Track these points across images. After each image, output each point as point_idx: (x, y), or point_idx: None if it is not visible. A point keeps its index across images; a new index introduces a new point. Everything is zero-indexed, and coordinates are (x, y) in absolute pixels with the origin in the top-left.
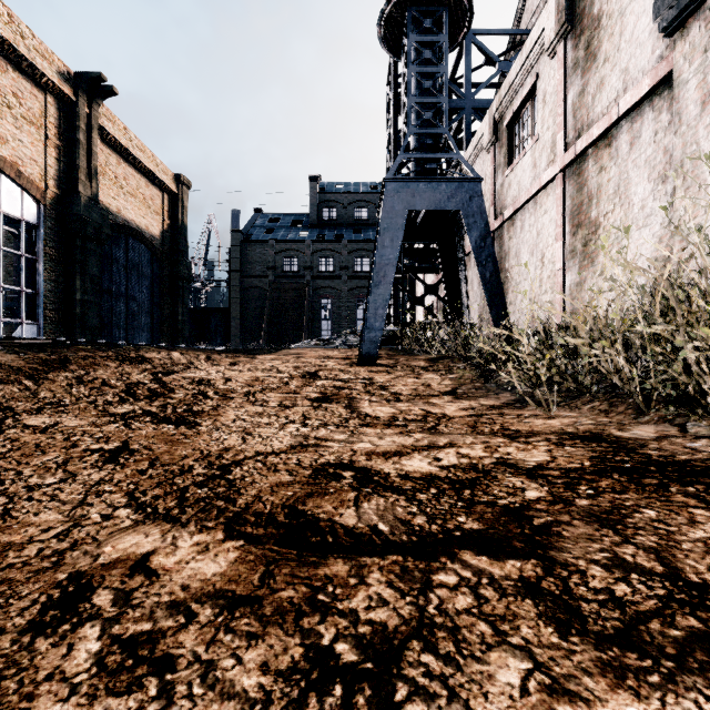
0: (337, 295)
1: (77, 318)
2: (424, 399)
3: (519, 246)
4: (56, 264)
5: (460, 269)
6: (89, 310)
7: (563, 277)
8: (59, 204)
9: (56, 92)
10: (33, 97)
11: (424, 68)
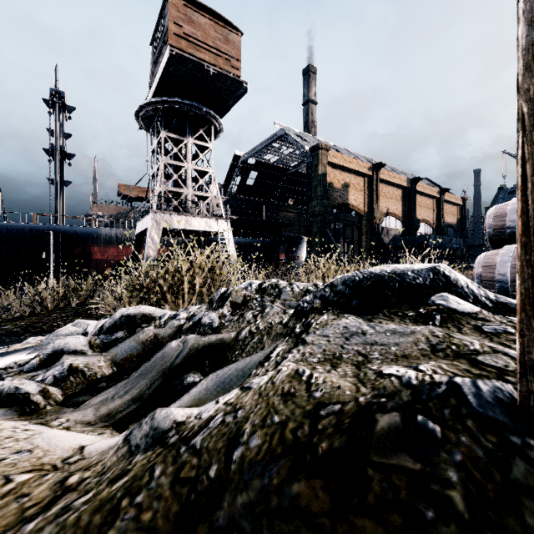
0: None
1: None
2: None
3: None
4: None
5: None
6: None
7: None
8: (435, 227)
9: (436, 198)
10: (431, 202)
11: None
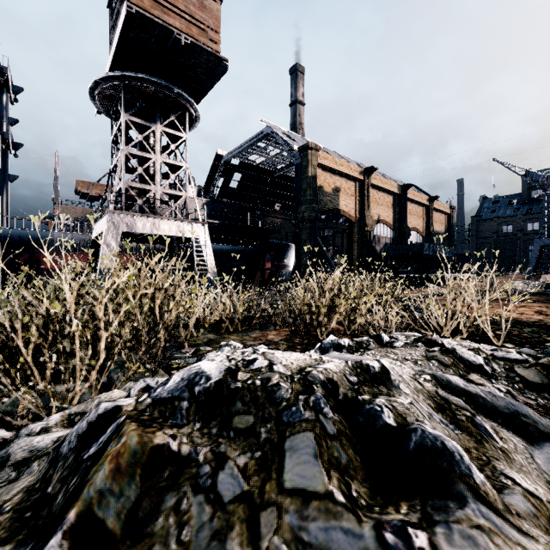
0: None
1: None
2: None
3: None
4: None
5: None
6: None
7: None
8: (425, 235)
9: (425, 206)
10: (421, 210)
11: (548, 208)
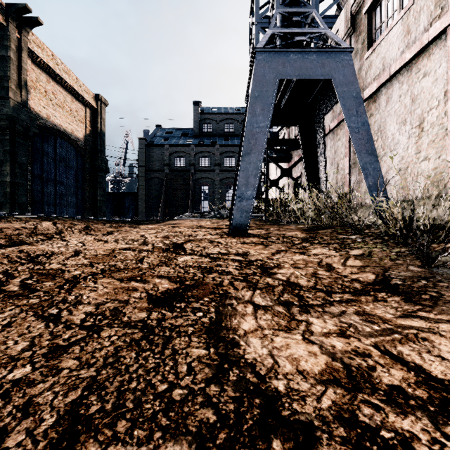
0: (212, 183)
1: (7, 196)
2: (352, 305)
3: (384, 120)
4: None
5: (319, 148)
6: (18, 189)
7: None
8: None
9: None
10: None
11: None
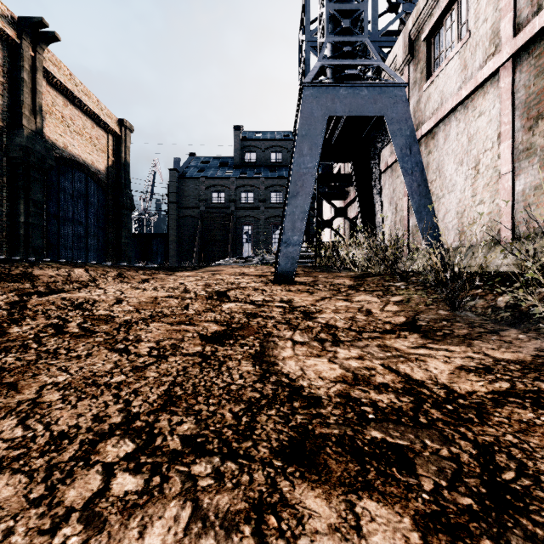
0: (256, 223)
1: (20, 239)
2: (376, 340)
3: (442, 158)
4: (0, 190)
5: (375, 187)
6: (32, 231)
7: (511, 182)
8: (3, 136)
9: None
10: None
11: None
